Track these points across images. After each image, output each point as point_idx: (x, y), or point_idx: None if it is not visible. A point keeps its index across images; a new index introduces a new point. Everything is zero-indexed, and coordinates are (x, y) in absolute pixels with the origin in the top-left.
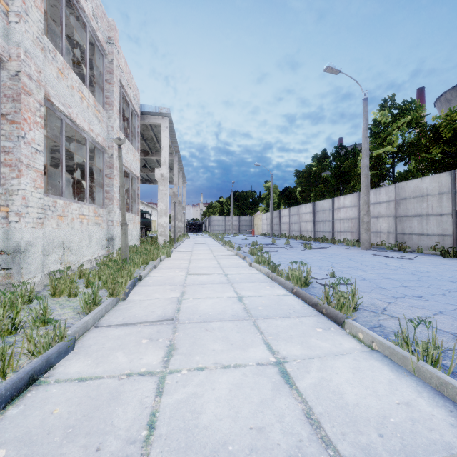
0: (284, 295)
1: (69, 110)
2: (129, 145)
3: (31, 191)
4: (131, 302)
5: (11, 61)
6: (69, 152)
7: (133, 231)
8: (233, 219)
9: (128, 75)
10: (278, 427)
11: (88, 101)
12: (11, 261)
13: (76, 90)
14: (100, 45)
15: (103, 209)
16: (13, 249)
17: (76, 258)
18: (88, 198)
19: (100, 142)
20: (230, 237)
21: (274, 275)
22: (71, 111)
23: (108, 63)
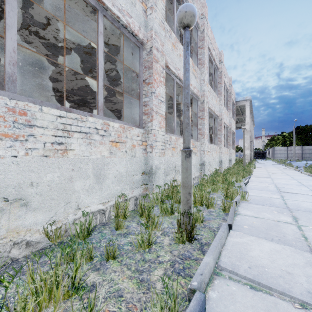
0: (311, 178)
1: (224, 120)
2: (232, 120)
3: (223, 147)
4: (255, 175)
5: (220, 116)
6: (211, 128)
7: (233, 157)
8: (295, 149)
9: (232, 90)
10: (295, 184)
11: (226, 113)
12: (220, 164)
13: (224, 112)
14: (227, 89)
15: (228, 149)
16: (220, 161)
17: (224, 165)
18: (225, 146)
19: (227, 125)
20: (291, 162)
21: (311, 174)
22: (224, 120)
23: (229, 93)
